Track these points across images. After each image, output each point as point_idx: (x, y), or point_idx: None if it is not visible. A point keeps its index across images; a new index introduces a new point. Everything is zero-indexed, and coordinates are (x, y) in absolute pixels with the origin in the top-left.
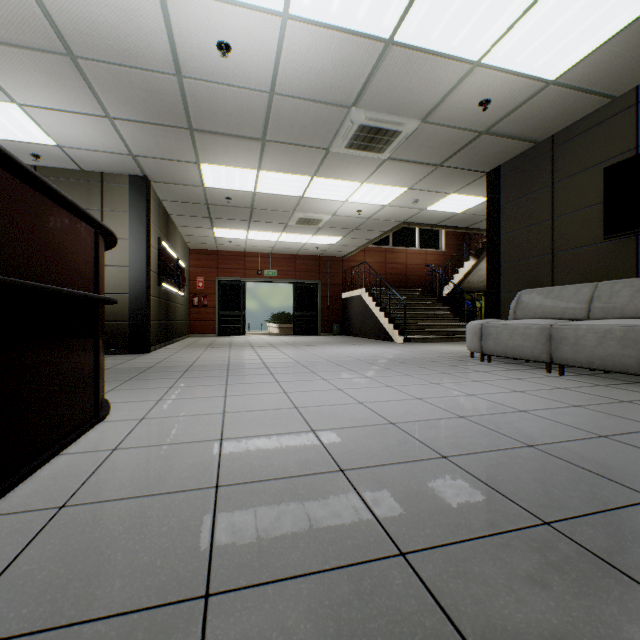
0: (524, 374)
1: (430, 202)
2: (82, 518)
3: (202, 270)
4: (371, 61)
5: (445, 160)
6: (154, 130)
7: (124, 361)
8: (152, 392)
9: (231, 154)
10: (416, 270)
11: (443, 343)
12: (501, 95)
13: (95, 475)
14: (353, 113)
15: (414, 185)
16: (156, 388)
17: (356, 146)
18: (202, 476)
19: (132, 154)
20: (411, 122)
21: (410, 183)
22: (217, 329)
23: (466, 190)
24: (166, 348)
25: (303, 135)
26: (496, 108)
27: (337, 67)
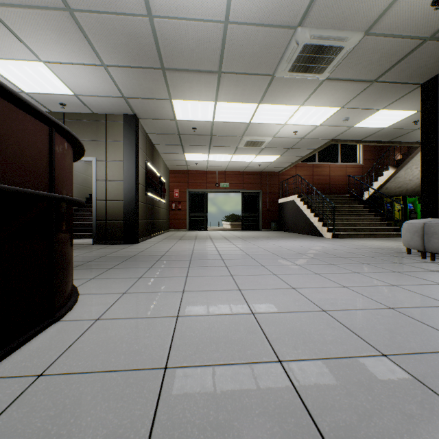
0: None
1: (359, 119)
2: None
3: (177, 184)
4: None
5: (381, 75)
6: (136, 73)
7: (117, 250)
8: (122, 283)
9: (194, 89)
10: (338, 180)
11: (367, 239)
12: None
13: None
14: (299, 33)
15: (346, 104)
16: (127, 278)
17: (298, 68)
18: None
19: (124, 96)
20: (354, 35)
21: (343, 102)
22: (187, 226)
23: (395, 105)
24: (150, 239)
25: (252, 63)
26: None
27: None
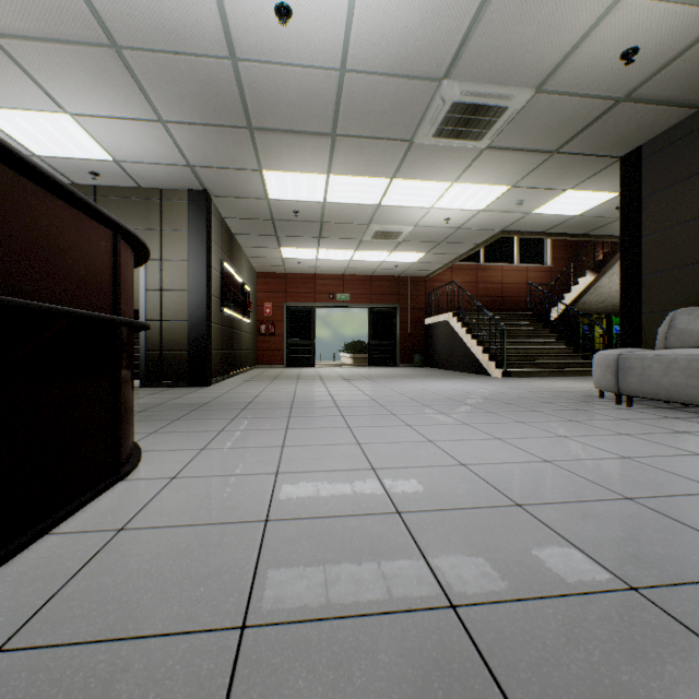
0: (692, 425)
1: (538, 203)
2: (10, 687)
3: (269, 295)
4: (471, 8)
5: (563, 144)
6: (210, 133)
7: (180, 395)
8: (197, 437)
9: (296, 156)
10: (514, 290)
11: (553, 378)
12: (655, 39)
13: (74, 580)
14: (444, 87)
15: (519, 181)
16: (203, 431)
17: (447, 133)
18: (224, 598)
19: (190, 165)
20: (521, 93)
21: (514, 179)
22: (285, 359)
23: (588, 184)
24: (229, 380)
25: (381, 124)
26: (645, 60)
27: (425, 23)
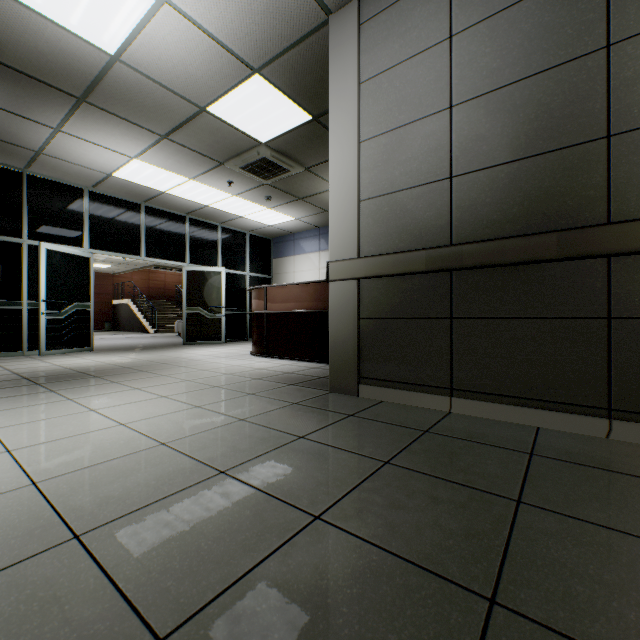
0: None
1: None
2: None
3: None
4: None
5: None
6: None
7: None
8: None
9: None
10: (173, 286)
11: None
12: None
13: None
14: None
15: None
16: None
17: None
18: None
19: None
20: None
21: None
22: None
23: None
24: None
25: None
26: None
27: None
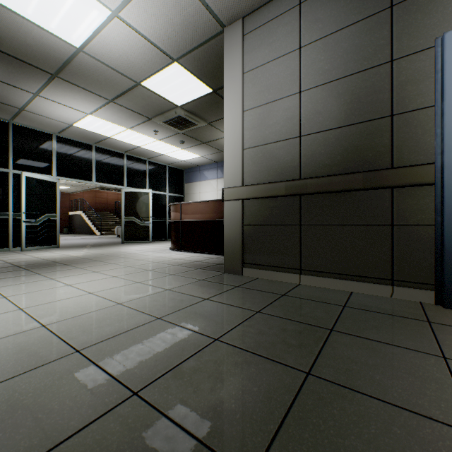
0: None
1: None
2: None
3: None
4: None
5: None
6: None
7: None
8: None
9: None
10: (113, 202)
11: None
12: None
13: None
14: None
15: None
16: None
17: None
18: None
19: None
20: None
21: None
22: None
23: None
24: None
25: None
26: None
27: None
